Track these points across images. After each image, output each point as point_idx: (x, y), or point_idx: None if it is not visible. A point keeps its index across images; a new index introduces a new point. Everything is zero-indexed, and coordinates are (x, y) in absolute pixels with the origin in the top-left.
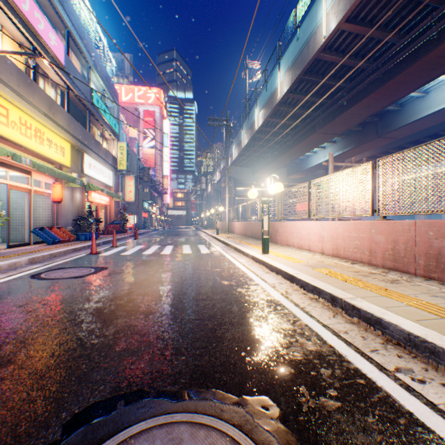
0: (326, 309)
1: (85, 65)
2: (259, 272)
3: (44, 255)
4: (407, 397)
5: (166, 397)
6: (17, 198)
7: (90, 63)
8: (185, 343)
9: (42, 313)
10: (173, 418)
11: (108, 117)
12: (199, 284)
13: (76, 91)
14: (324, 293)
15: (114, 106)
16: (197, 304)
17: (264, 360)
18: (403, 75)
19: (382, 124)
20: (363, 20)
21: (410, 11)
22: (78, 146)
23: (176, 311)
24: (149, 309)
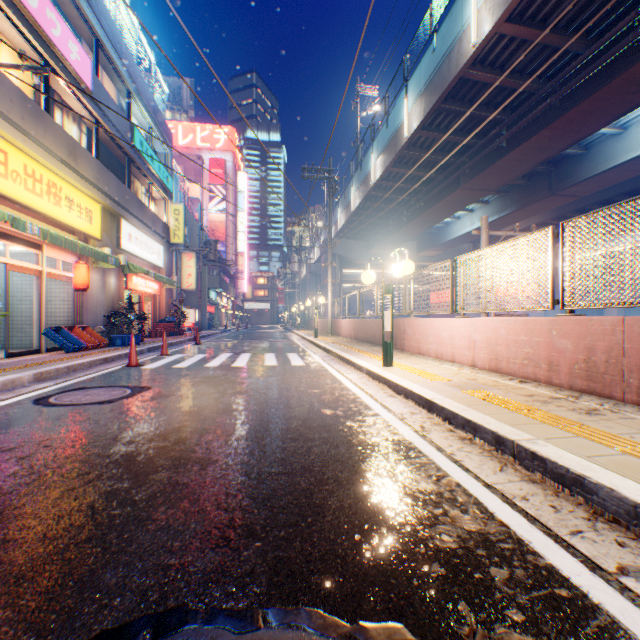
0: (488, 457)
1: (122, 91)
2: (378, 395)
3: (57, 368)
4: None
5: (225, 623)
6: (23, 284)
7: (129, 88)
8: (262, 516)
9: (40, 461)
10: None
11: (156, 166)
12: (288, 413)
13: (109, 128)
14: (483, 431)
15: (166, 151)
16: (283, 447)
17: (393, 550)
18: (592, 101)
19: (557, 176)
20: (532, 19)
21: (603, 4)
22: (113, 208)
23: (250, 459)
24: (207, 456)
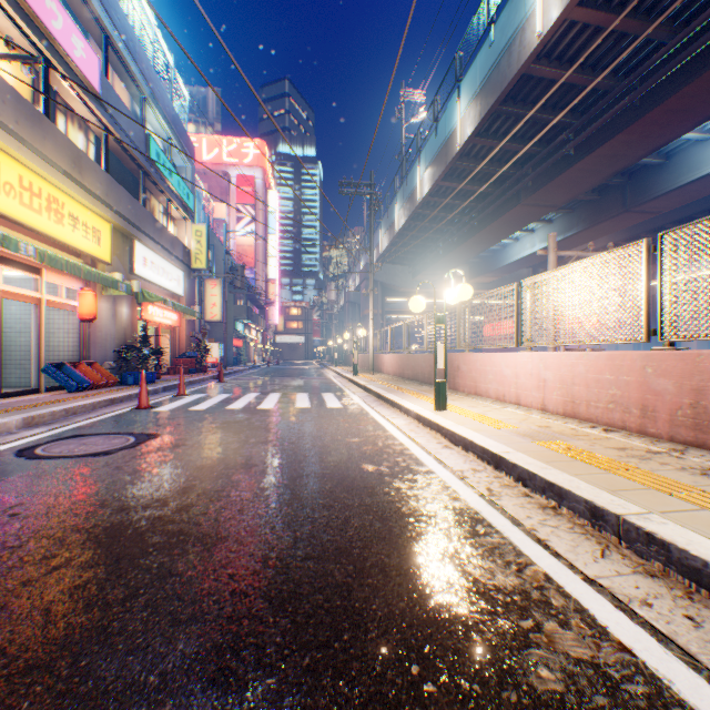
0: (582, 536)
1: (136, 96)
2: (430, 445)
3: (53, 411)
4: None
5: None
6: (22, 314)
7: (144, 92)
8: (279, 629)
9: None
10: None
11: (175, 182)
12: (321, 470)
13: (120, 137)
14: (572, 499)
15: (186, 165)
16: (313, 518)
17: (470, 695)
18: (678, 98)
19: (632, 189)
20: (609, 2)
21: None
22: (125, 228)
23: (269, 535)
24: (214, 531)
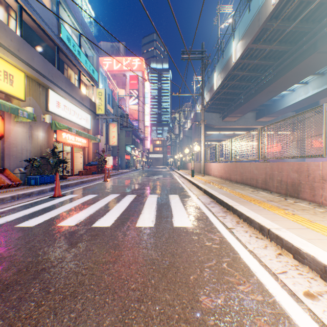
0: None
1: (53, 0)
2: None
3: None
4: None
5: None
6: None
7: None
8: None
9: None
10: None
11: (83, 60)
12: None
13: (32, 15)
14: None
15: (93, 55)
16: None
17: None
18: None
19: None
20: None
21: None
22: (37, 78)
23: None
24: None
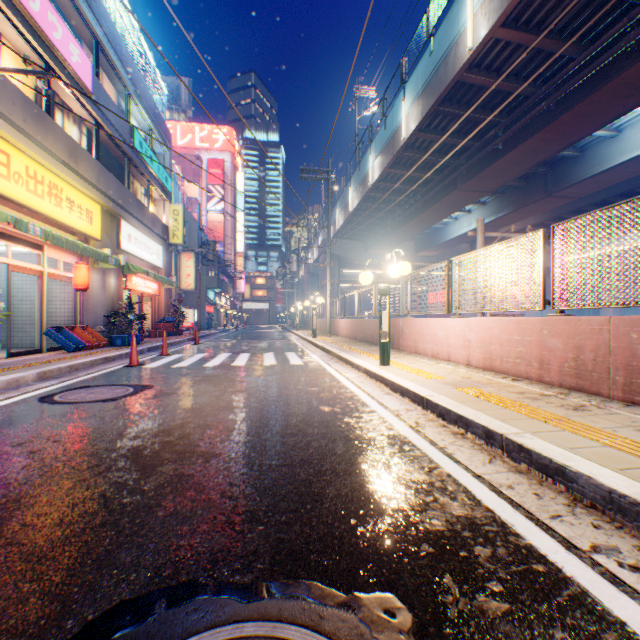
0: (478, 450)
1: (122, 92)
2: (375, 392)
3: (60, 367)
4: (615, 595)
5: (233, 594)
6: (24, 284)
7: (129, 89)
8: (264, 503)
9: (51, 455)
10: (243, 631)
11: (155, 167)
12: (287, 410)
13: (109, 129)
14: (474, 426)
15: (165, 152)
16: (283, 441)
17: (386, 532)
18: (586, 104)
19: (553, 177)
20: (527, 24)
21: (597, 10)
22: (113, 209)
23: (251, 452)
24: (211, 450)
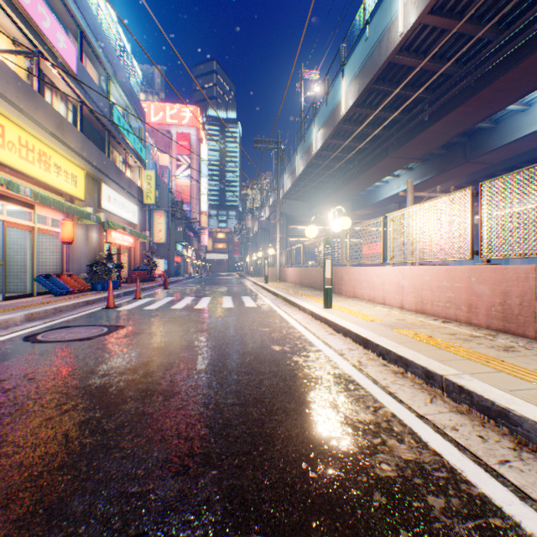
0: (418, 390)
1: (103, 75)
2: (320, 333)
3: (46, 310)
4: None
5: None
6: (19, 238)
7: (109, 72)
8: (218, 445)
9: (24, 393)
10: None
11: (132, 139)
12: (242, 349)
13: (91, 106)
14: (414, 366)
15: (140, 126)
16: (237, 380)
17: (337, 478)
18: (502, 81)
19: (471, 146)
20: (451, 11)
21: None
22: (95, 174)
23: (208, 390)
24: (171, 388)
